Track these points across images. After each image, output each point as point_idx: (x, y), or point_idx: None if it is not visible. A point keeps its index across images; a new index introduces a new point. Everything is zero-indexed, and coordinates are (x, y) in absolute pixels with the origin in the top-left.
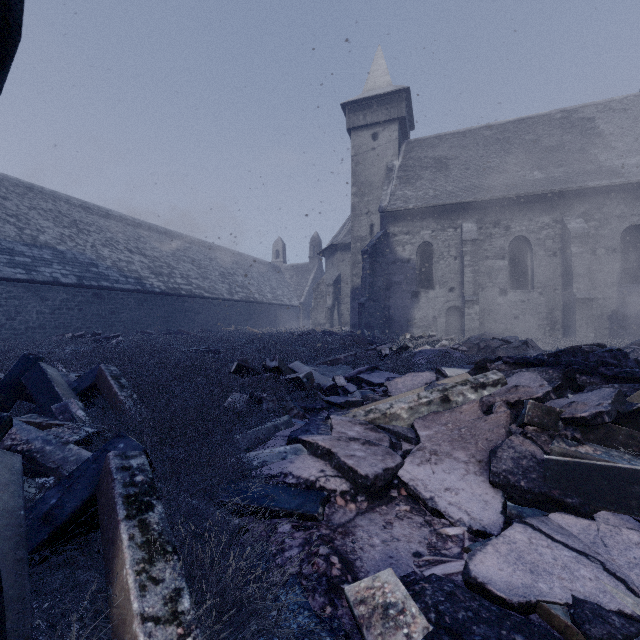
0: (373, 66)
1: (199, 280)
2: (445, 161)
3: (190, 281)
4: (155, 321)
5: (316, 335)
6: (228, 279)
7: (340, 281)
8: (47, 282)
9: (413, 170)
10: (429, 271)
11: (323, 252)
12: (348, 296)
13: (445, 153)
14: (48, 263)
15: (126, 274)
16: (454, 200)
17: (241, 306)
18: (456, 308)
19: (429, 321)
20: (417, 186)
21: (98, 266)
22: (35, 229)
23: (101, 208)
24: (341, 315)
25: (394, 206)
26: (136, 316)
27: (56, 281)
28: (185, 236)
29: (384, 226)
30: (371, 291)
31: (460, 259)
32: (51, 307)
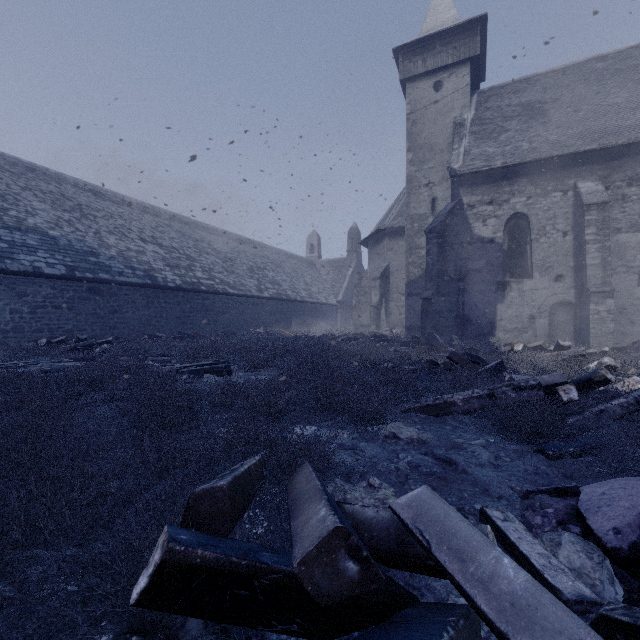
0: (433, 1)
1: (223, 274)
2: (539, 106)
3: (212, 275)
4: (168, 322)
5: (367, 341)
6: (257, 274)
7: (388, 274)
8: (24, 272)
9: (493, 122)
10: (522, 253)
11: (366, 241)
12: (398, 291)
13: (537, 97)
14: (31, 250)
15: (134, 265)
16: (566, 149)
17: (271, 304)
18: (566, 304)
19: (523, 322)
20: (502, 140)
21: (99, 255)
22: (24, 211)
23: (115, 194)
24: (389, 314)
25: (472, 166)
26: (144, 316)
27: (37, 271)
28: (211, 227)
29: (456, 195)
30: (440, 282)
31: (572, 234)
32: (31, 304)
